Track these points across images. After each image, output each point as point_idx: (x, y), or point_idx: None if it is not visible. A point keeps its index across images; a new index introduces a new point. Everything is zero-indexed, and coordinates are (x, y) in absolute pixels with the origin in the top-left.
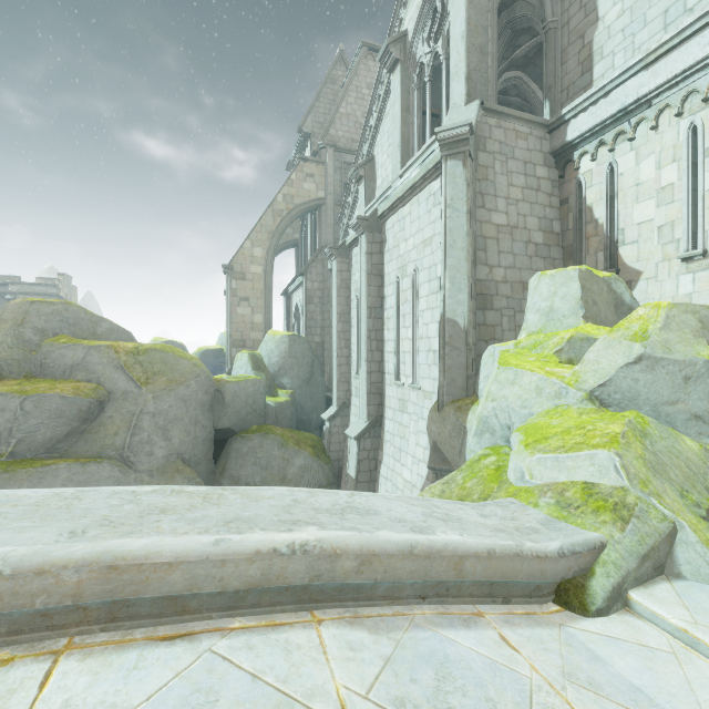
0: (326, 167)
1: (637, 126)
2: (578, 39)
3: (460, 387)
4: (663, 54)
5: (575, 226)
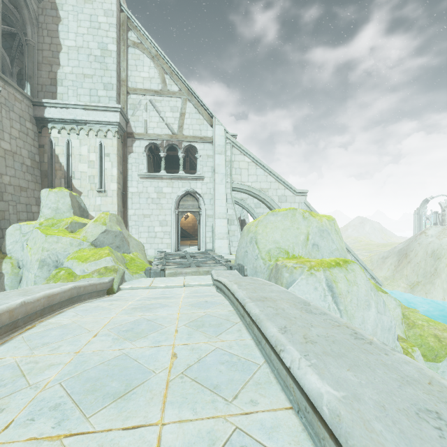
0: None
1: (80, 130)
2: (49, 65)
3: None
4: (92, 109)
5: (49, 162)
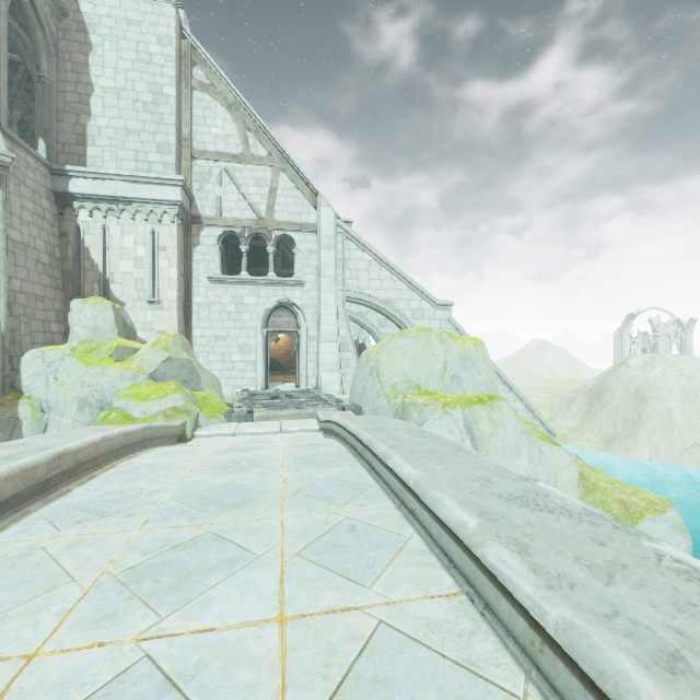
0: None
1: (123, 212)
2: (74, 114)
3: None
4: (140, 182)
5: (75, 258)
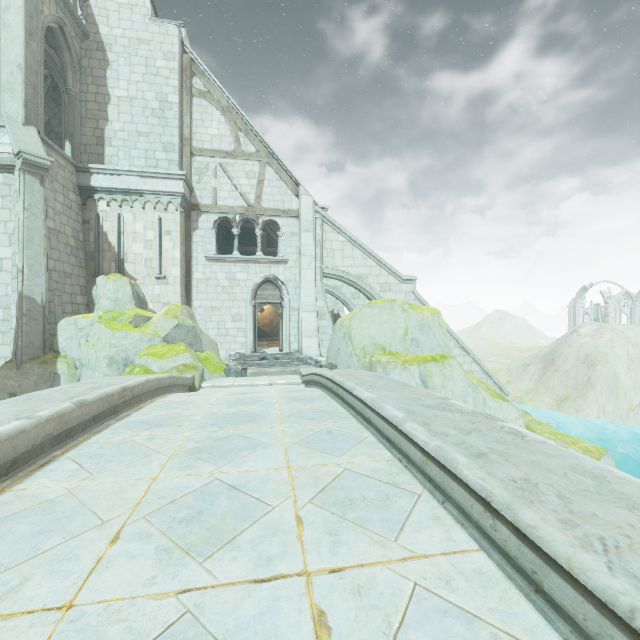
0: None
1: (135, 202)
2: (94, 120)
3: (38, 347)
4: (149, 176)
5: (96, 241)
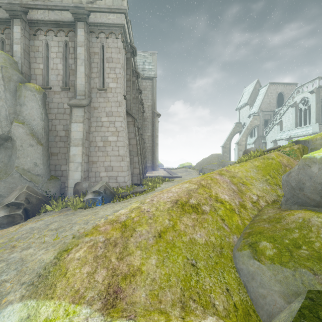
0: (260, 116)
1: None
2: None
3: None
4: None
5: None
